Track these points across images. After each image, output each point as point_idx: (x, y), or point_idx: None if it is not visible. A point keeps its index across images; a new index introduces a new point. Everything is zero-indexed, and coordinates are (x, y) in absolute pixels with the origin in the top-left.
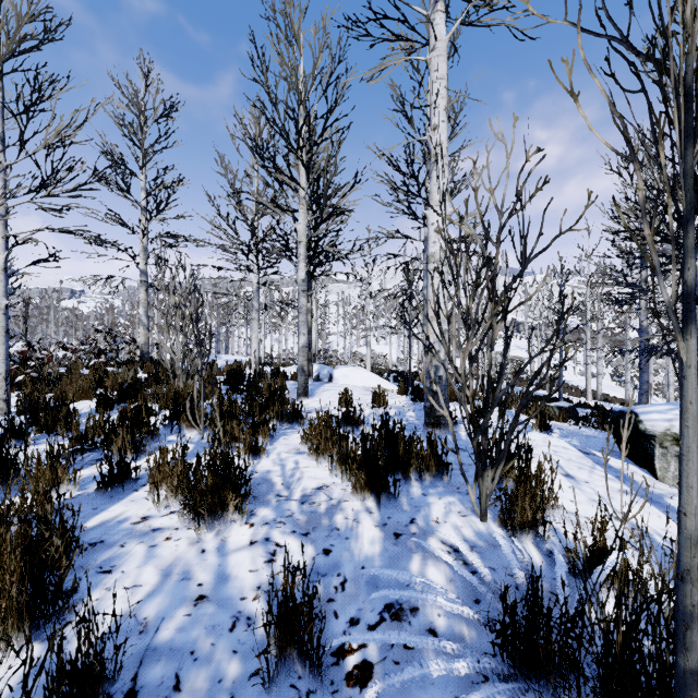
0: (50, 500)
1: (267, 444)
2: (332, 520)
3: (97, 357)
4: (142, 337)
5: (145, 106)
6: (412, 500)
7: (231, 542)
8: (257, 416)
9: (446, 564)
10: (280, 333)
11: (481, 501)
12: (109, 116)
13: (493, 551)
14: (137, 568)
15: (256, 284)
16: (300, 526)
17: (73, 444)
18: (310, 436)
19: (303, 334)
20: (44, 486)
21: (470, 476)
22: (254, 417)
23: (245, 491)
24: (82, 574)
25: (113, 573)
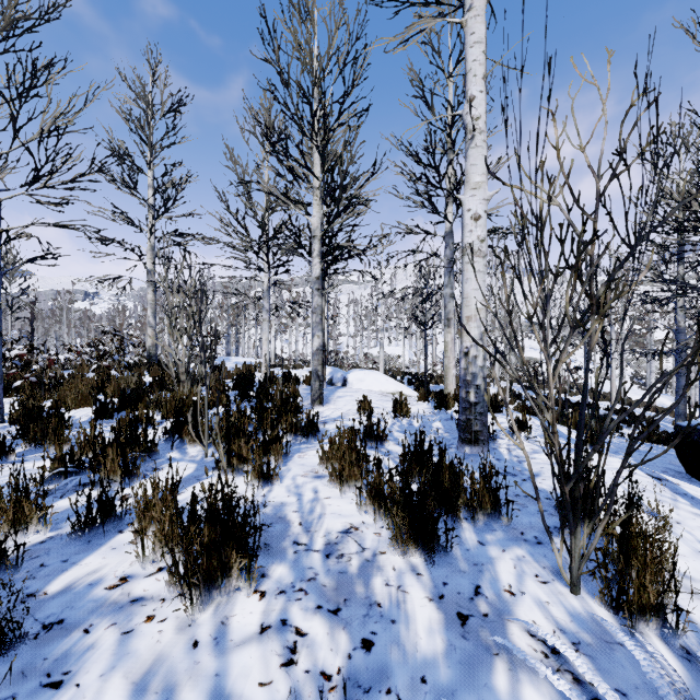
0: (5, 553)
1: (280, 465)
2: (369, 588)
3: (100, 360)
4: (149, 339)
5: (152, 100)
6: (468, 552)
7: (235, 627)
8: (268, 428)
9: (549, 681)
10: (291, 334)
11: (572, 565)
12: (116, 111)
13: (609, 654)
14: (100, 678)
15: (267, 283)
16: (327, 596)
17: (43, 474)
18: (331, 459)
19: (318, 336)
20: (5, 529)
21: (532, 513)
22: (265, 432)
23: (255, 541)
24: (19, 688)
25: (64, 687)
